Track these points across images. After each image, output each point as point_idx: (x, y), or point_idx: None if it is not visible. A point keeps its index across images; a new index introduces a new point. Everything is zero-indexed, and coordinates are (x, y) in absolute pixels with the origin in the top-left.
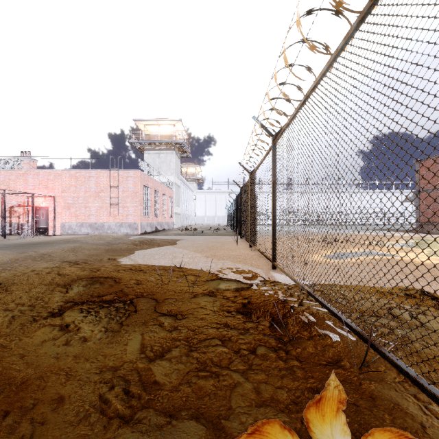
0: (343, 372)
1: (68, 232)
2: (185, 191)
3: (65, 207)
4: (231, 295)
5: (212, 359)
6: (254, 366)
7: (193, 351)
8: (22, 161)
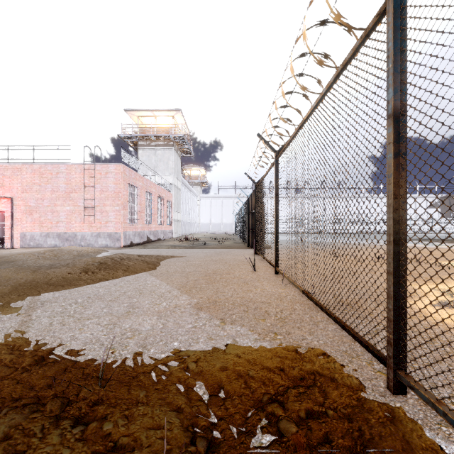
0: None
1: (29, 244)
2: (187, 195)
3: (26, 212)
4: None
5: None
6: None
7: None
8: None
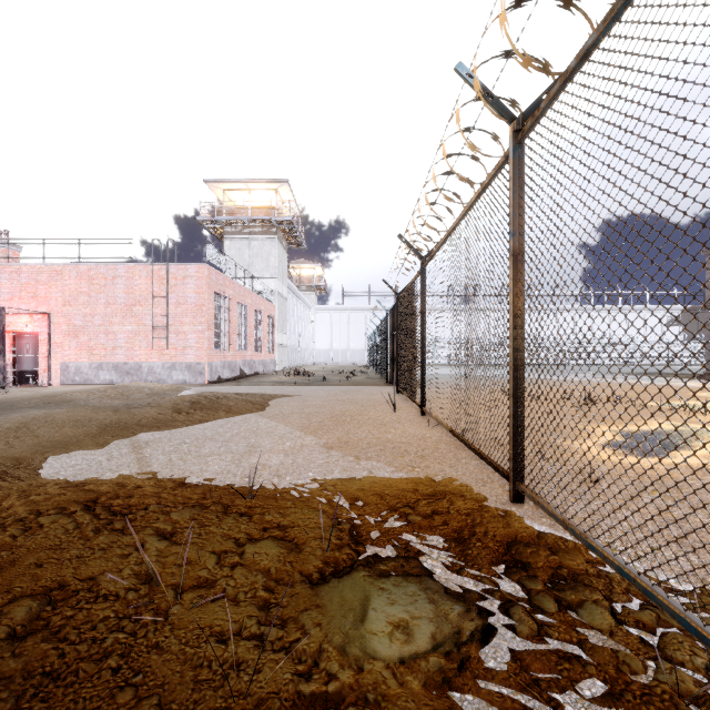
0: None
1: (74, 380)
2: (296, 307)
3: (69, 333)
4: None
5: None
6: None
7: None
8: None
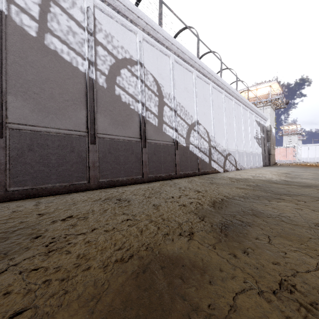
0: None
1: None
2: None
3: None
4: None
5: None
6: None
7: None
8: None
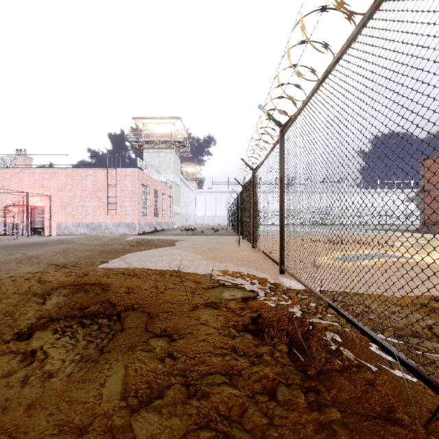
0: (404, 433)
1: (64, 233)
2: (185, 191)
3: (61, 206)
4: (237, 308)
5: (217, 408)
6: (276, 421)
7: (192, 395)
8: (18, 159)
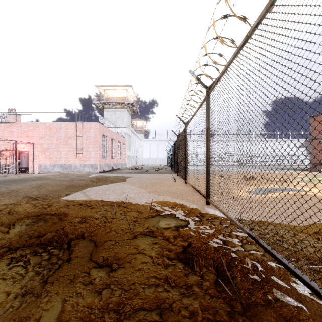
0: None
1: (44, 171)
2: (135, 140)
3: (41, 151)
4: (171, 236)
5: None
6: None
7: None
8: (9, 116)
